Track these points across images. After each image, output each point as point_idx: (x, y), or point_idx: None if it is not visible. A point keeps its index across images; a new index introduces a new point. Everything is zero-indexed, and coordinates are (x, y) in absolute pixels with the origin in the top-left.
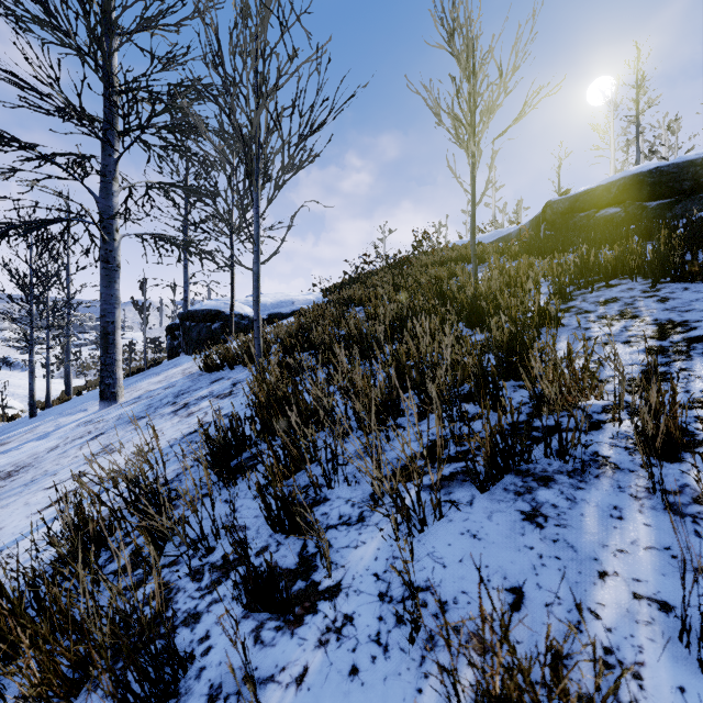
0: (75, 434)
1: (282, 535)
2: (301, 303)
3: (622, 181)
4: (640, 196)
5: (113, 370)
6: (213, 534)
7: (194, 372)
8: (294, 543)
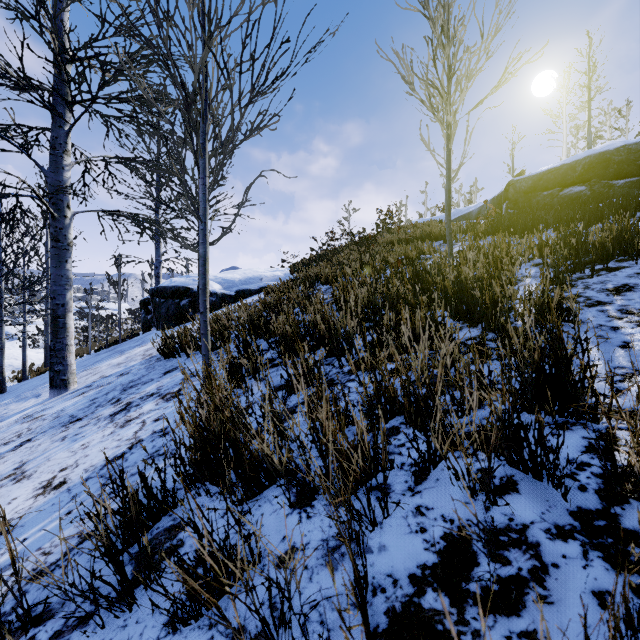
0: (5, 435)
1: None
2: (269, 279)
3: (587, 160)
4: (607, 174)
5: (64, 356)
6: None
7: (154, 356)
8: None
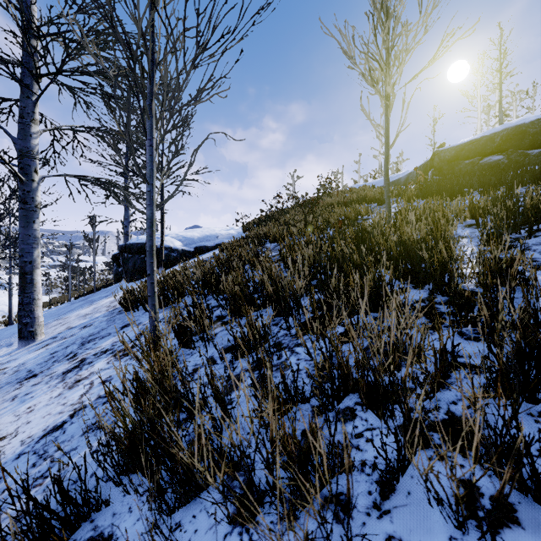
0: None
1: None
2: (224, 237)
3: (505, 132)
4: (523, 144)
5: (31, 309)
6: None
7: (117, 308)
8: None
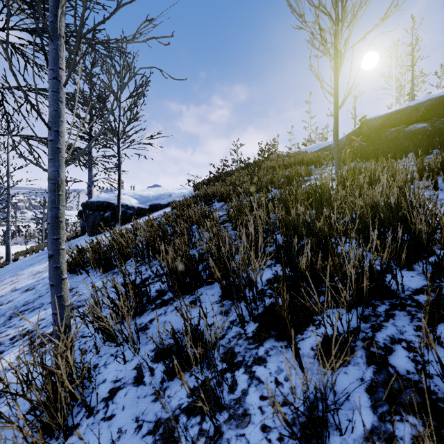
0: None
1: None
2: (176, 196)
3: (429, 102)
4: None
5: None
6: None
7: None
8: None
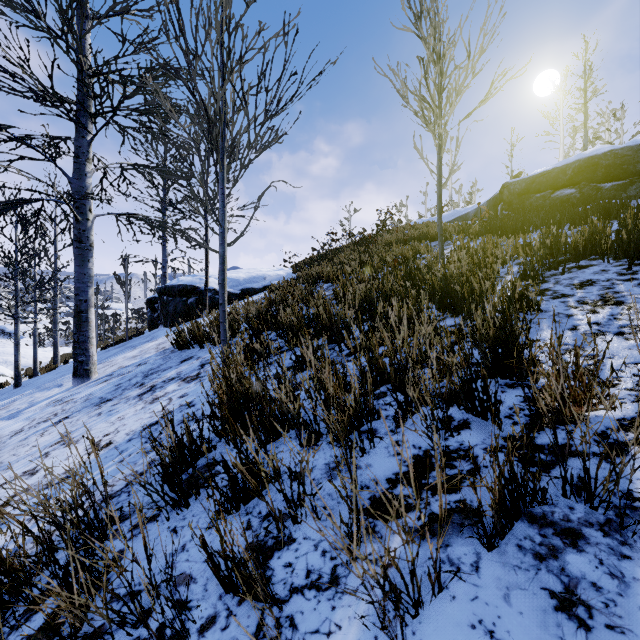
0: (42, 415)
1: (235, 598)
2: (272, 279)
3: (577, 164)
4: (595, 177)
5: (86, 348)
6: (149, 593)
7: (167, 348)
8: (249, 614)
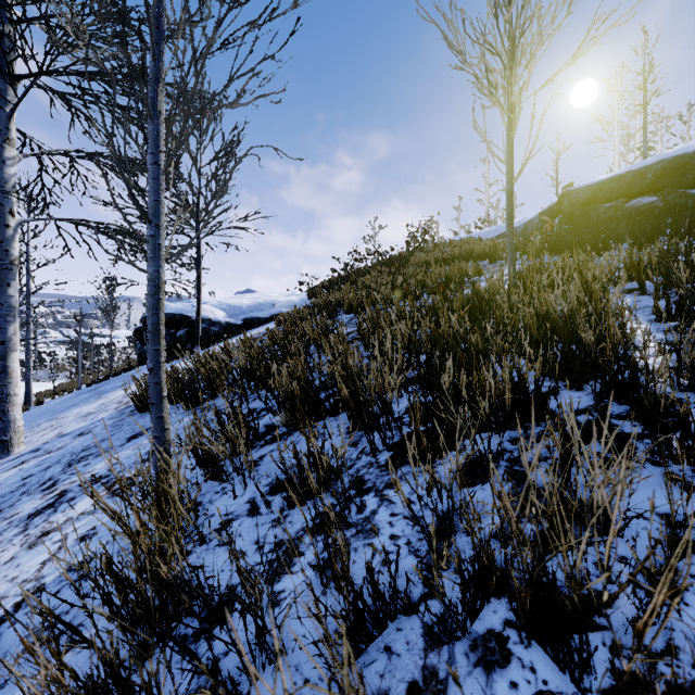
0: None
1: None
2: (283, 306)
3: (660, 165)
4: (684, 181)
5: (4, 409)
6: None
7: (130, 405)
8: None
